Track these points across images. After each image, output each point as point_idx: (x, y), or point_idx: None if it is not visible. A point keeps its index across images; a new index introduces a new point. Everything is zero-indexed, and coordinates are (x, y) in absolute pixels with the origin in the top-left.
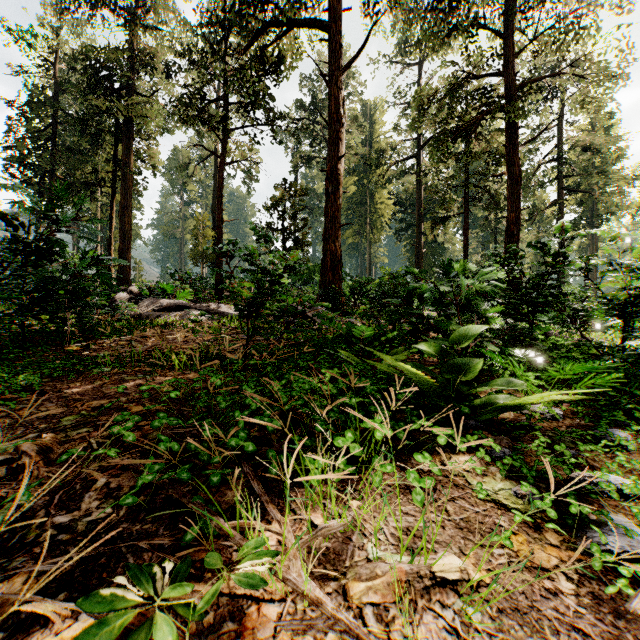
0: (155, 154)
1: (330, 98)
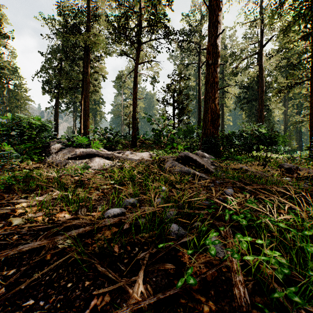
0: (103, 68)
1: None
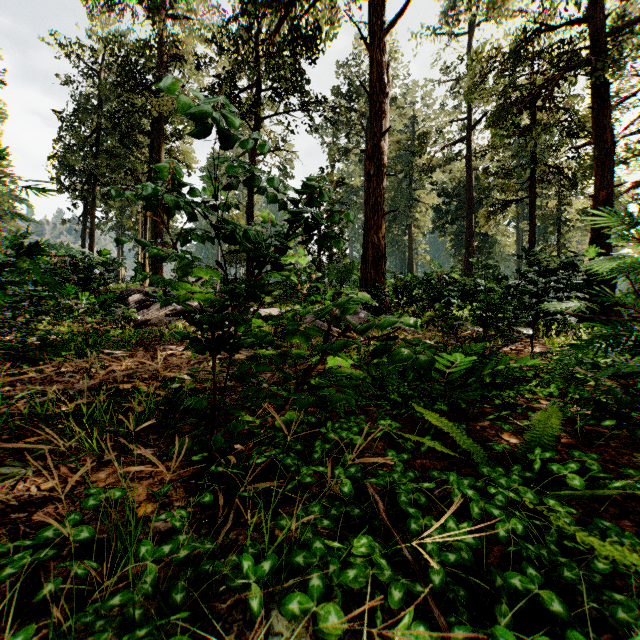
0: (188, 152)
1: (372, 65)
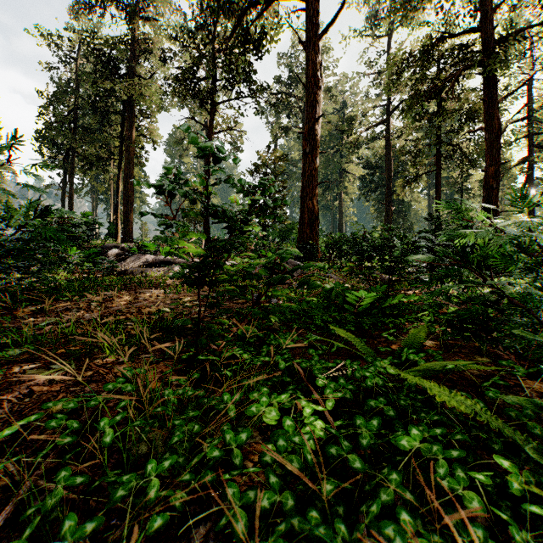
0: (154, 130)
1: (307, 62)
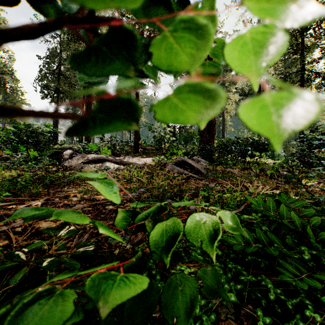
0: None
1: None
